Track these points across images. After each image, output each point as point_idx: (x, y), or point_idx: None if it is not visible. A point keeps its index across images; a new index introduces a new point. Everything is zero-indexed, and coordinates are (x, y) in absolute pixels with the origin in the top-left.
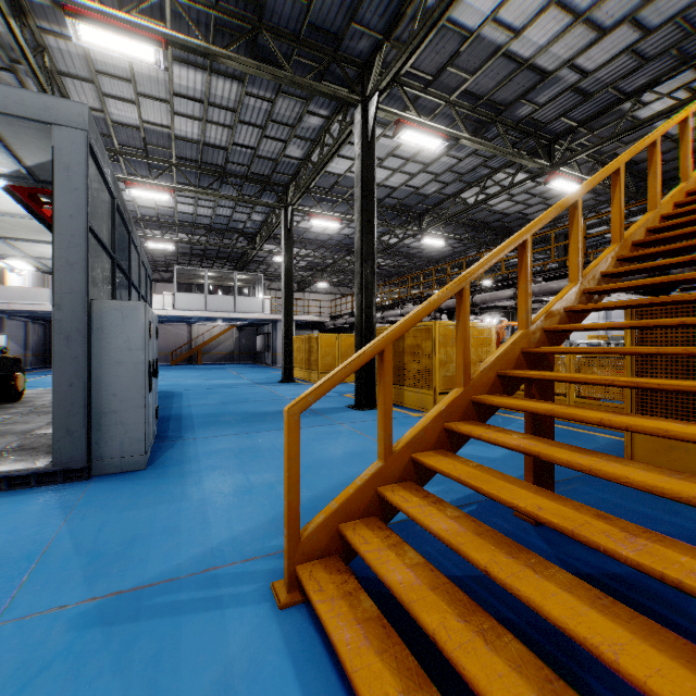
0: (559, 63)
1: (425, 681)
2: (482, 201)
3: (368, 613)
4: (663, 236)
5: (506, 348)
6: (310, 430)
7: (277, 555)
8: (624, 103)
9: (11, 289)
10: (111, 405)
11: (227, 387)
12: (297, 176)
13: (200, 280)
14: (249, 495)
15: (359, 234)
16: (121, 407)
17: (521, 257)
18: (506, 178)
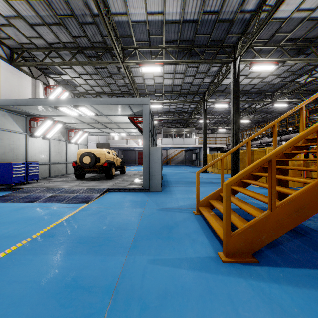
0: None
1: (220, 220)
2: (308, 82)
3: (212, 213)
4: None
5: None
6: (210, 187)
7: (195, 208)
8: None
9: (116, 140)
10: (154, 173)
11: (181, 173)
12: (208, 89)
13: (171, 132)
14: (189, 199)
15: (232, 113)
16: (156, 174)
17: (273, 130)
18: None
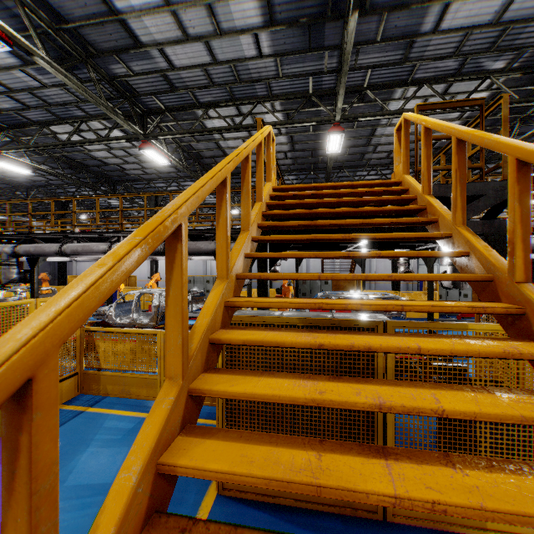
0: (151, 40)
1: None
2: (76, 143)
3: None
4: (268, 277)
5: None
6: None
7: None
8: (198, 109)
9: None
10: None
11: None
12: None
13: None
14: None
15: None
16: None
17: (13, 435)
18: (103, 129)
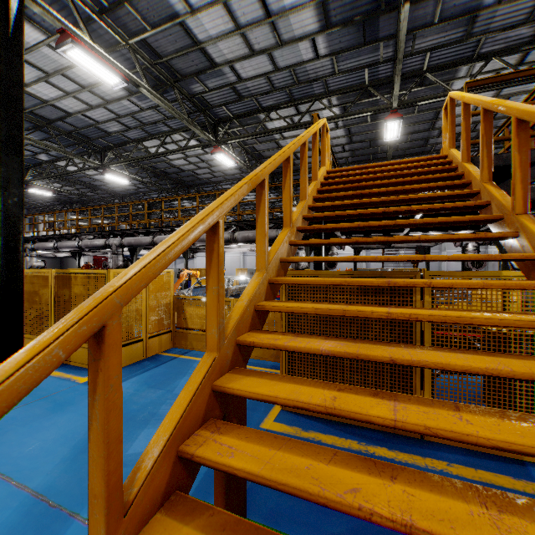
0: (224, 60)
1: None
2: (162, 154)
3: None
4: (320, 227)
5: (191, 398)
6: None
7: None
8: (261, 113)
9: None
10: None
11: None
12: None
13: None
14: None
15: None
16: None
17: (211, 245)
18: (182, 140)
